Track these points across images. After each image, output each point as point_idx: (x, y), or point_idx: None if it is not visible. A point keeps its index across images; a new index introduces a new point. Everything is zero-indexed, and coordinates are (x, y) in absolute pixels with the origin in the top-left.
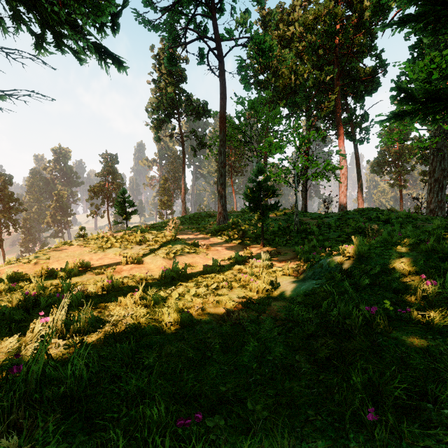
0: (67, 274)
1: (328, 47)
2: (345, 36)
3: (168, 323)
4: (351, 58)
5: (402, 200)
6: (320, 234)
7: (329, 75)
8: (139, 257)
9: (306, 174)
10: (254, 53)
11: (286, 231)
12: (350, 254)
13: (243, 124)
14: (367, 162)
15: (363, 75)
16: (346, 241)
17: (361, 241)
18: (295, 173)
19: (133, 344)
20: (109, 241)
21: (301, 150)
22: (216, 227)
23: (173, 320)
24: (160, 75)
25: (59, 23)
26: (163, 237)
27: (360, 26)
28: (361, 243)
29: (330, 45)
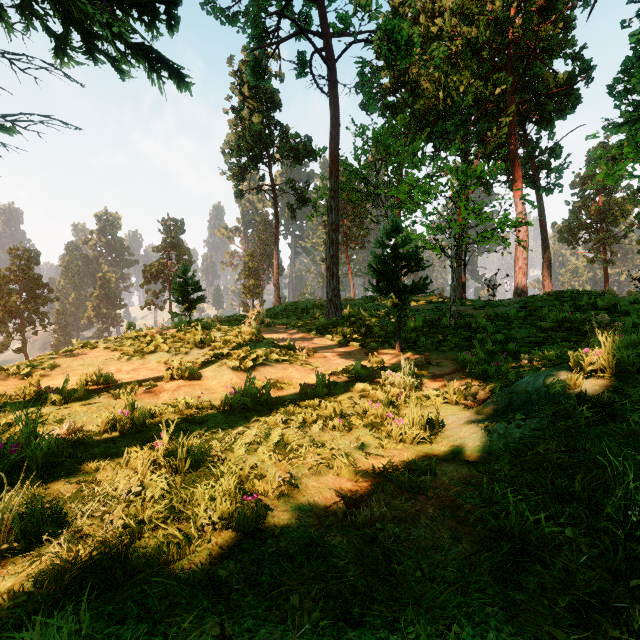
0: (65, 397)
1: (496, 46)
2: (525, 25)
3: (206, 526)
4: (532, 61)
5: (607, 283)
6: (495, 331)
7: (499, 88)
8: (193, 367)
9: (468, 235)
10: (383, 48)
11: (436, 327)
12: (595, 366)
13: (365, 166)
14: (553, 226)
15: (553, 85)
16: (545, 342)
17: (617, 339)
18: (451, 234)
19: (84, 615)
20: (153, 342)
21: (461, 195)
22: (324, 322)
23: (219, 515)
24: (242, 99)
25: (87, 15)
26: (238, 336)
27: (549, 10)
28: (617, 345)
29: (501, 41)
